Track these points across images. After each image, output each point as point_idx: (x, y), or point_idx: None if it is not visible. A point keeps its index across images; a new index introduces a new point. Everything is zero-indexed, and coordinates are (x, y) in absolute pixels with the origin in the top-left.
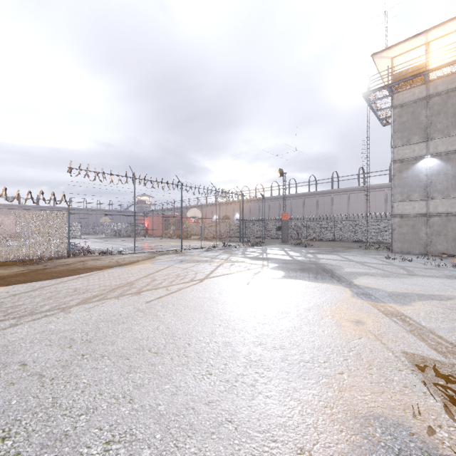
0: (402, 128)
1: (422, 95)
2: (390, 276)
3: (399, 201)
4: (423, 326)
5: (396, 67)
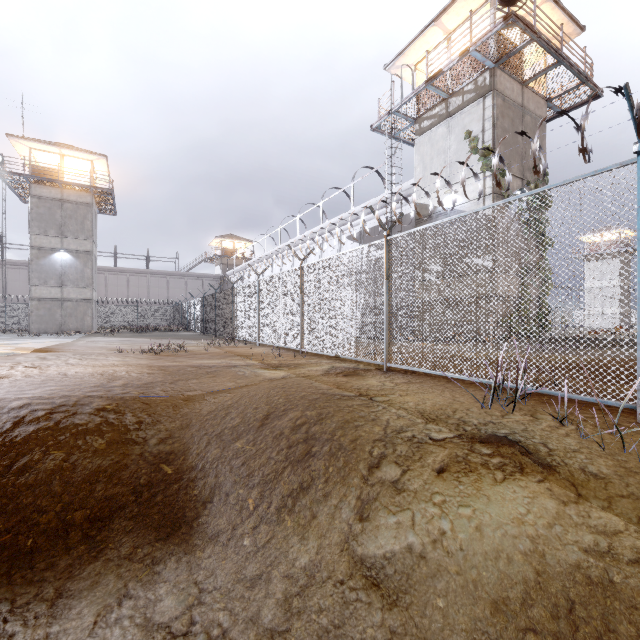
0: (40, 219)
1: (58, 196)
2: (16, 340)
3: (37, 286)
4: (20, 346)
5: (36, 156)
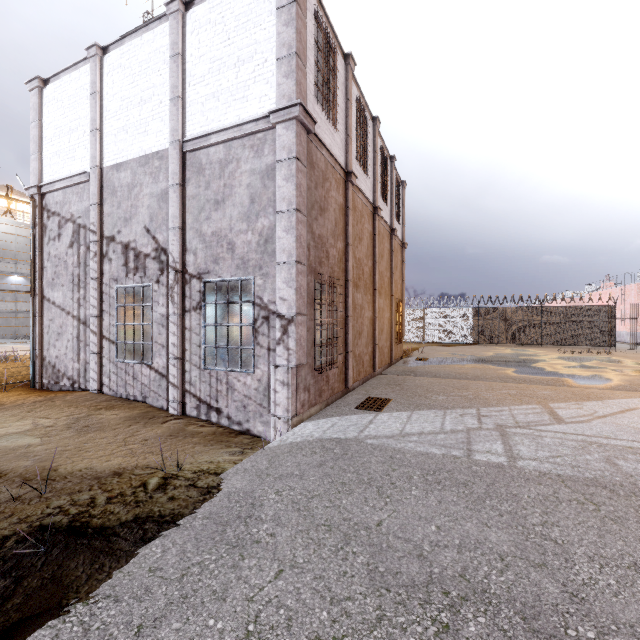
0: None
1: (13, 232)
2: None
3: None
4: None
5: None
